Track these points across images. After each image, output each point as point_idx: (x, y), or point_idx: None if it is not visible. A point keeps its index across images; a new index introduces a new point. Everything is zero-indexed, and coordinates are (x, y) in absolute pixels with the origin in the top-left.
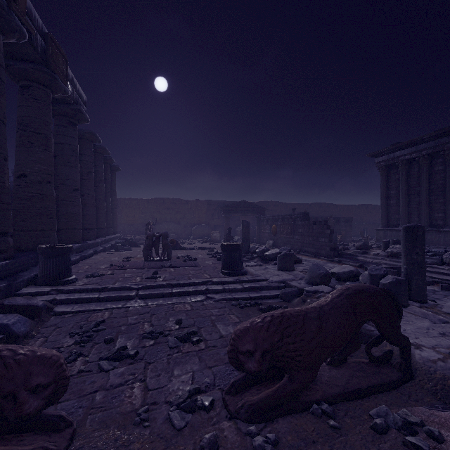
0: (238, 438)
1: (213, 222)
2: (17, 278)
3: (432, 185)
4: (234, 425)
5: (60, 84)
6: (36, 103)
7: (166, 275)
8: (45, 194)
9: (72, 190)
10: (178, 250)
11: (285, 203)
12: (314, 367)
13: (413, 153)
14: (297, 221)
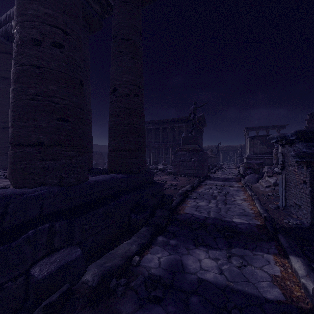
0: None
1: None
2: None
3: None
4: None
5: None
6: None
7: None
8: None
9: None
10: None
11: None
12: None
13: None
14: None
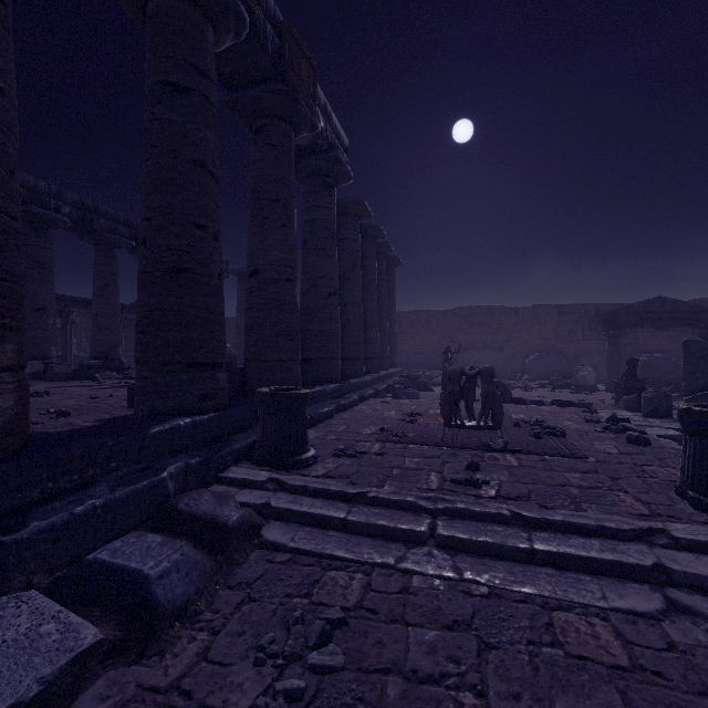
0: None
1: (571, 348)
2: (223, 447)
3: None
4: None
5: (304, 110)
6: (272, 151)
7: (503, 480)
8: (283, 300)
9: (326, 295)
10: (508, 404)
11: None
12: None
13: None
14: None
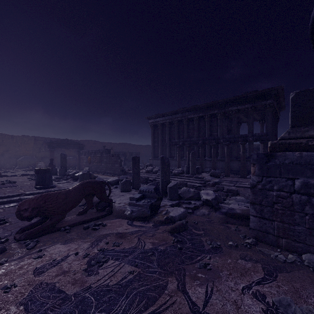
0: (19, 245)
1: (40, 154)
2: None
3: (171, 137)
4: (18, 243)
5: None
6: None
7: None
8: None
9: None
10: None
11: (101, 142)
12: (62, 213)
13: (164, 120)
14: (103, 154)
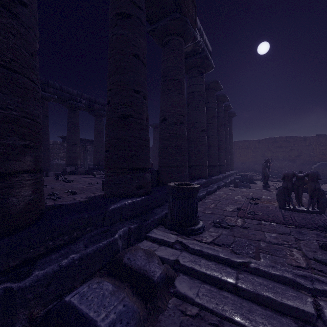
0: None
1: None
2: (149, 217)
3: None
4: None
5: (190, 28)
6: (173, 53)
7: None
8: (178, 133)
9: (200, 131)
10: None
11: None
12: None
13: None
14: None
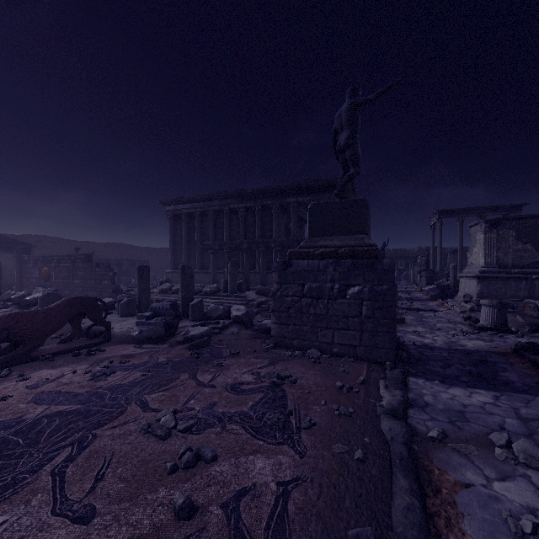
0: None
1: None
2: None
3: (203, 236)
4: None
5: None
6: None
7: None
8: None
9: None
10: None
11: (68, 240)
12: (41, 337)
13: (191, 209)
14: (77, 263)
